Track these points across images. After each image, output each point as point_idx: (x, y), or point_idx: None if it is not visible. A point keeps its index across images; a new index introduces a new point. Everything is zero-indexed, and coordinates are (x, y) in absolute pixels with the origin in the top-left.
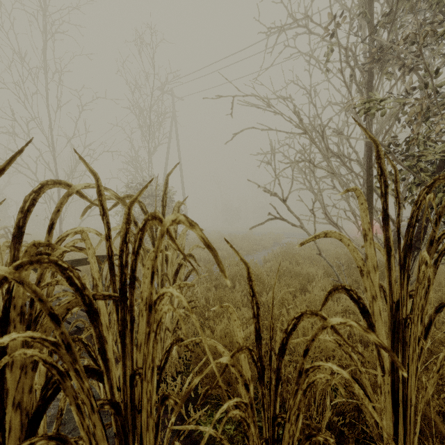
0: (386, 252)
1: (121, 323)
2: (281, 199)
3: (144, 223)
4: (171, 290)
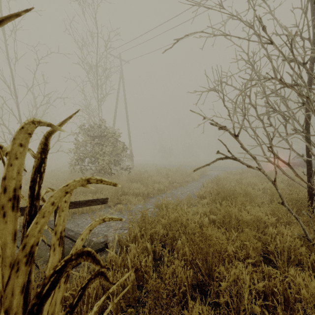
0: None
1: None
2: (232, 134)
3: None
4: None
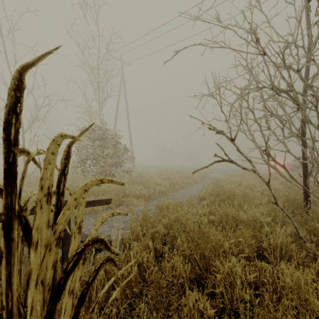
0: None
1: None
2: (228, 138)
3: None
4: None
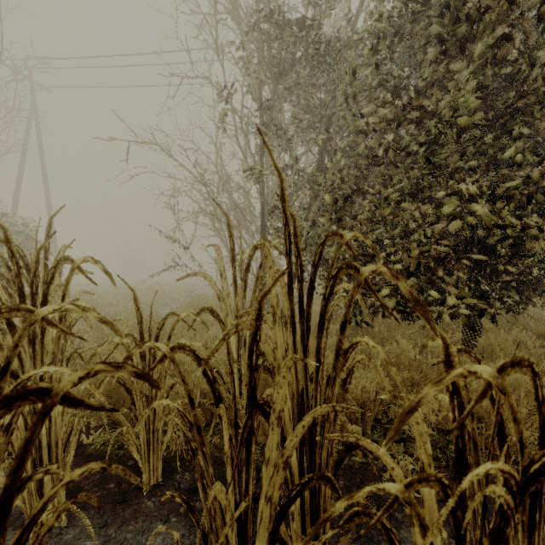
0: (234, 285)
1: (31, 335)
2: (184, 247)
3: (57, 263)
4: (80, 303)
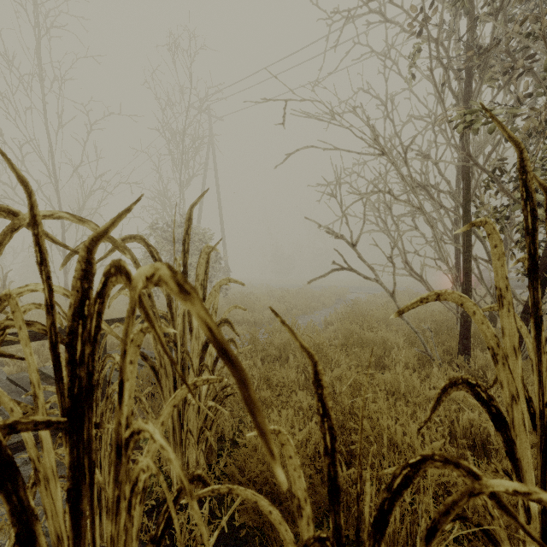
0: (533, 324)
1: (71, 472)
2: (349, 244)
3: (106, 280)
4: (151, 430)
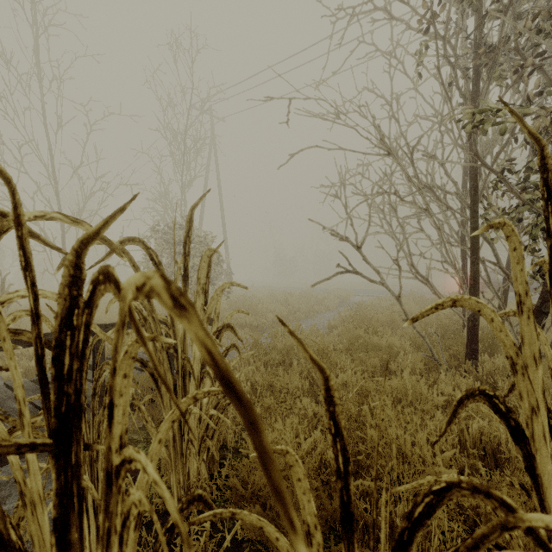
0: None
1: (58, 499)
2: (354, 246)
3: (94, 288)
4: (144, 461)
